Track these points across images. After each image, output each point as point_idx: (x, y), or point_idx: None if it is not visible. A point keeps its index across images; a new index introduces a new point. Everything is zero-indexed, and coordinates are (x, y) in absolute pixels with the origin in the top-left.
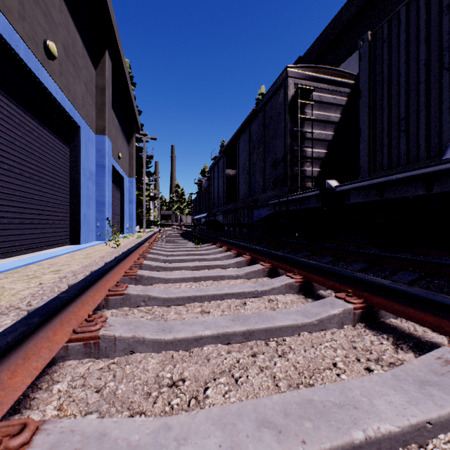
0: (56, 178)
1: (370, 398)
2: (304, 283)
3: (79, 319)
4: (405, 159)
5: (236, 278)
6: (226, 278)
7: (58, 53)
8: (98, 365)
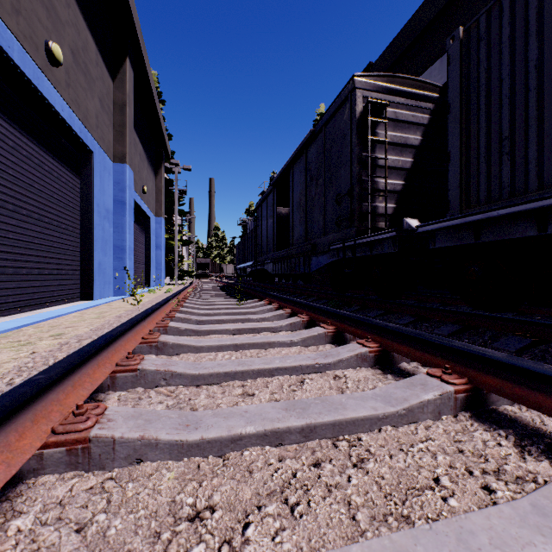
0: (62, 216)
1: (507, 551)
2: (381, 352)
3: (66, 410)
4: (509, 191)
5: (290, 346)
6: (277, 345)
7: (65, 58)
8: (87, 482)
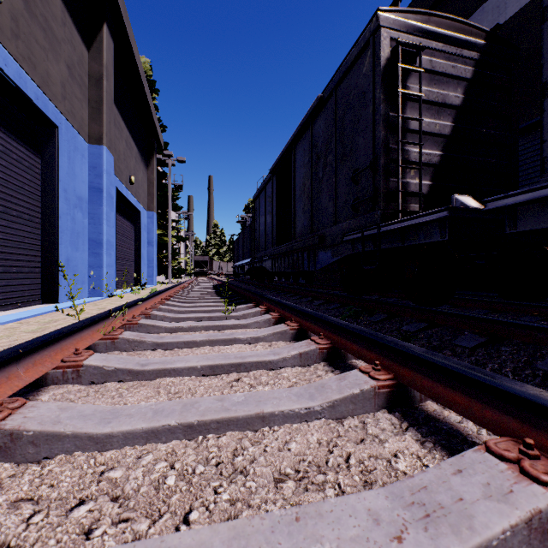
0: (13, 201)
1: None
2: None
3: None
4: None
5: (305, 419)
6: (279, 419)
7: (10, 0)
8: None
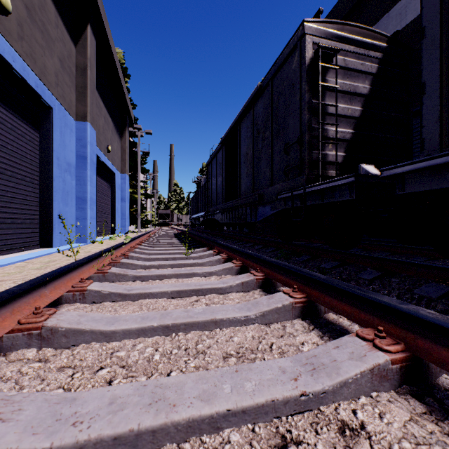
0: (18, 167)
1: None
2: (411, 361)
3: None
4: None
5: (244, 324)
6: (226, 323)
7: (17, 10)
8: None
